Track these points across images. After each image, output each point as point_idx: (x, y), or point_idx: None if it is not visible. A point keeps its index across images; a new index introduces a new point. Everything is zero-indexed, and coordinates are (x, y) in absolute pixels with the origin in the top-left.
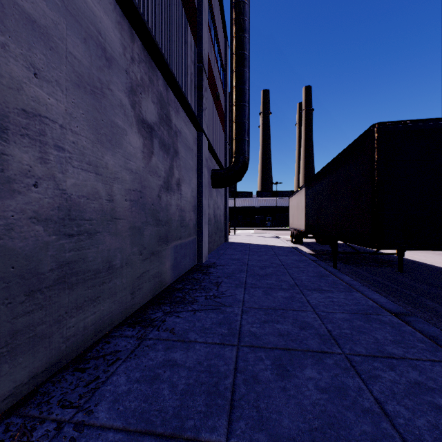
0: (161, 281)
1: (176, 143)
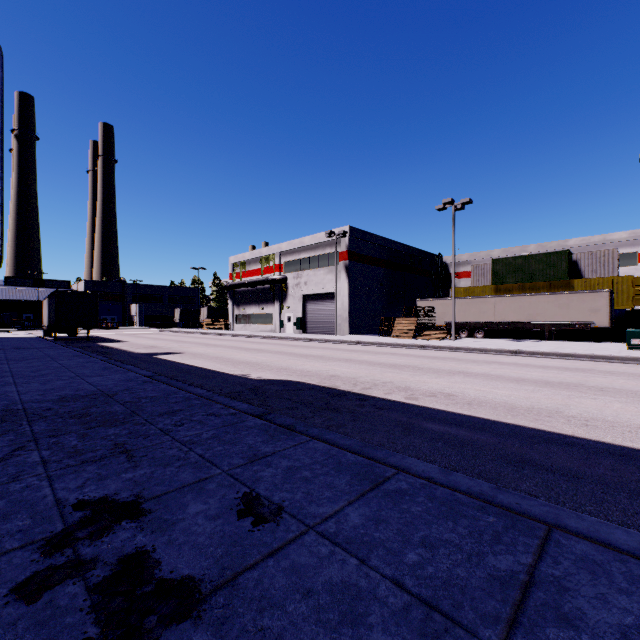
0: None
1: None
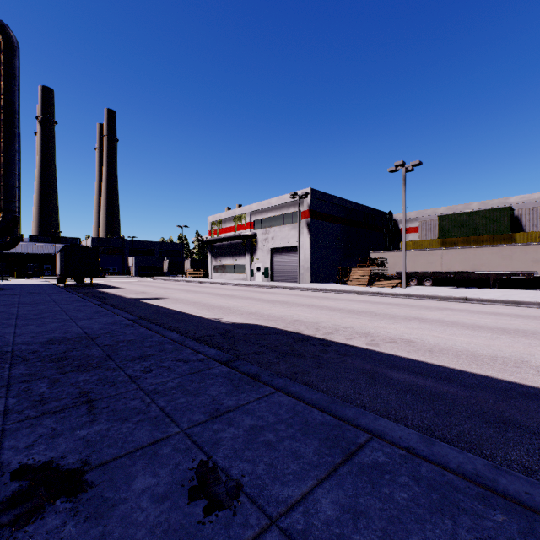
0: None
1: None
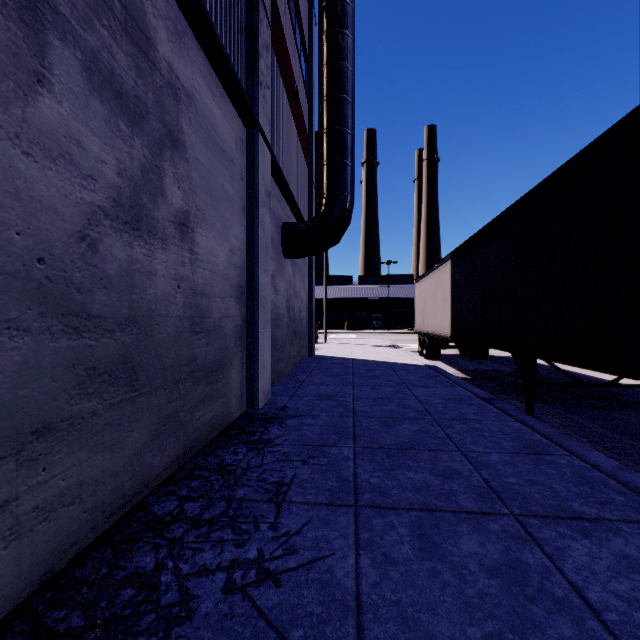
0: (102, 503)
1: (174, 117)
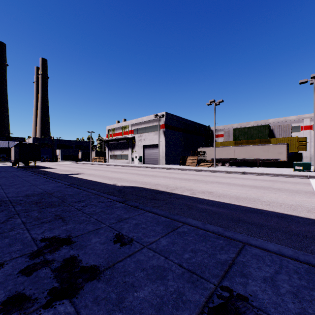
0: None
1: None
